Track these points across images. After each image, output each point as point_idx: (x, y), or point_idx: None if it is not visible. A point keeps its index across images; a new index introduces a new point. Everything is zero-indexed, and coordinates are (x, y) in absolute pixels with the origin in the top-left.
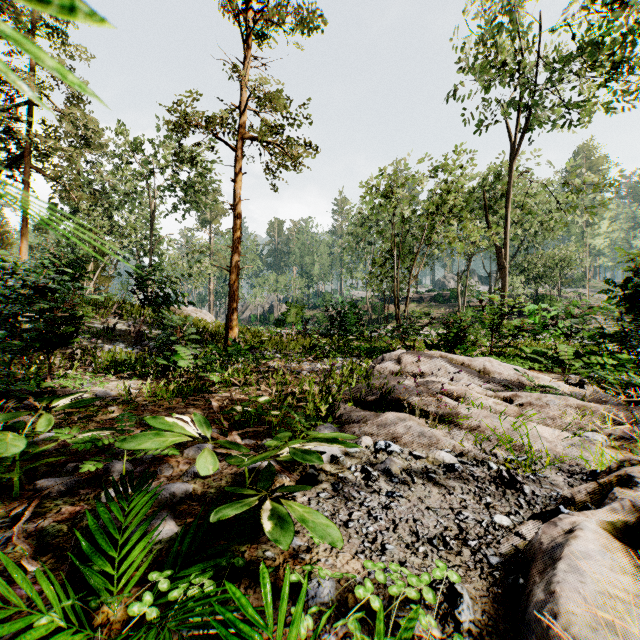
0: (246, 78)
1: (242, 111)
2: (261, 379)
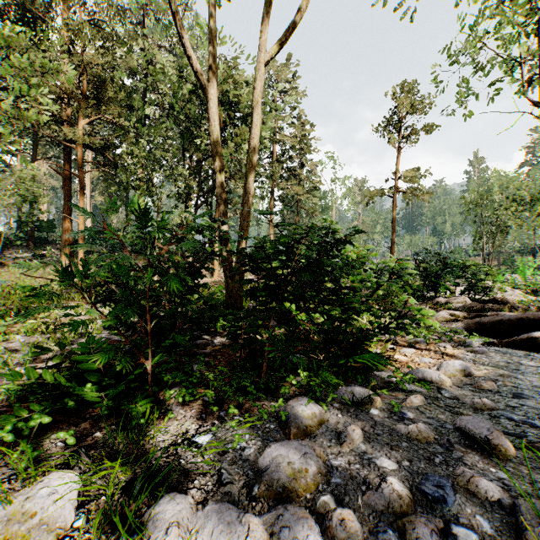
0: (398, 165)
1: (396, 180)
2: None
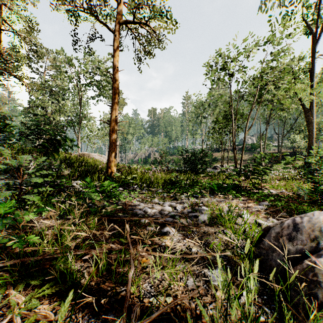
0: None
1: (119, 2)
2: (99, 247)
